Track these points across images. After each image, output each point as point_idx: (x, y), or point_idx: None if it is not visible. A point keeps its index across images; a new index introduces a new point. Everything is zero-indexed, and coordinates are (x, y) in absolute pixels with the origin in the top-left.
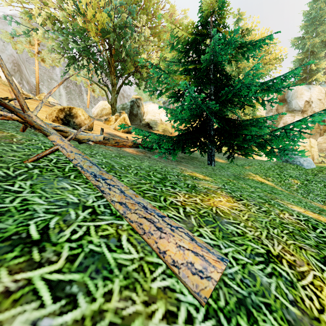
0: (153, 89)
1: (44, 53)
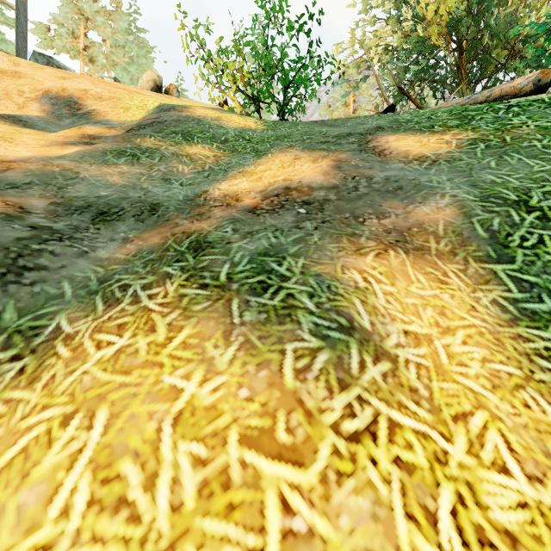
0: (538, 55)
1: (359, 110)
